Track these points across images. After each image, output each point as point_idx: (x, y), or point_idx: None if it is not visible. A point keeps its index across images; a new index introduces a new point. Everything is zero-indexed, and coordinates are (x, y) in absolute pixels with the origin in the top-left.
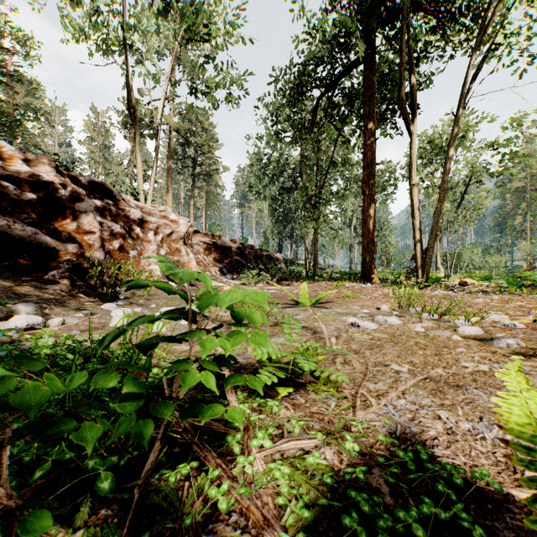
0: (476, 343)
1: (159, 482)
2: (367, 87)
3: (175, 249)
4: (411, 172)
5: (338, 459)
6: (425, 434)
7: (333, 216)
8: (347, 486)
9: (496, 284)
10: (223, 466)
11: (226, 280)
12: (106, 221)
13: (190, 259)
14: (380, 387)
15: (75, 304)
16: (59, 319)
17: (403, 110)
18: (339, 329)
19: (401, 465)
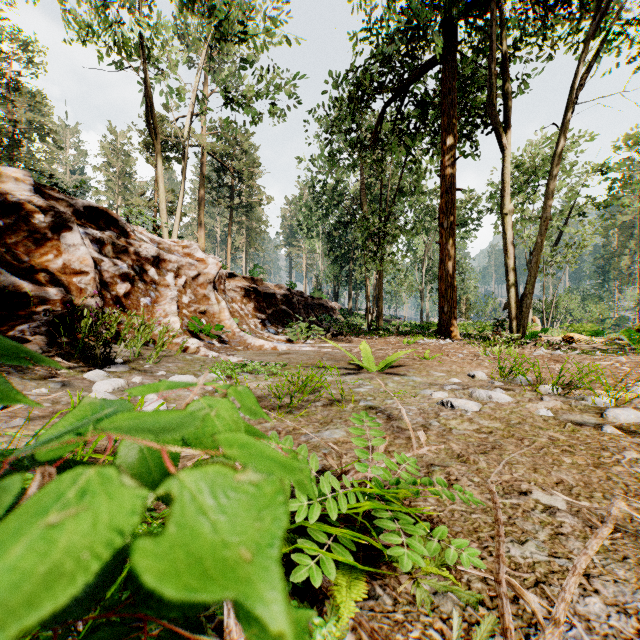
0: None
1: None
2: (446, 93)
3: (203, 296)
4: (503, 198)
5: None
6: None
7: (402, 256)
8: None
9: (610, 341)
10: None
11: (267, 335)
12: (108, 259)
13: (221, 309)
14: (534, 555)
15: (43, 373)
16: None
17: (493, 118)
18: (424, 411)
19: None
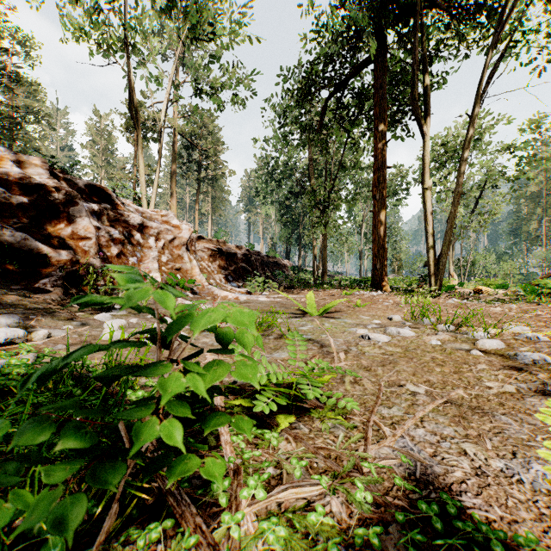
0: (498, 359)
1: (123, 548)
2: (378, 87)
3: (178, 256)
4: (424, 175)
5: (347, 511)
6: (450, 475)
7: (342, 222)
8: (358, 550)
9: (512, 292)
10: (203, 528)
11: (230, 288)
12: (104, 227)
13: (193, 266)
14: (395, 412)
15: (65, 315)
16: (44, 332)
17: (415, 110)
18: (348, 342)
19: (424, 520)
